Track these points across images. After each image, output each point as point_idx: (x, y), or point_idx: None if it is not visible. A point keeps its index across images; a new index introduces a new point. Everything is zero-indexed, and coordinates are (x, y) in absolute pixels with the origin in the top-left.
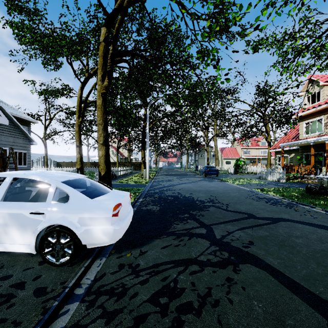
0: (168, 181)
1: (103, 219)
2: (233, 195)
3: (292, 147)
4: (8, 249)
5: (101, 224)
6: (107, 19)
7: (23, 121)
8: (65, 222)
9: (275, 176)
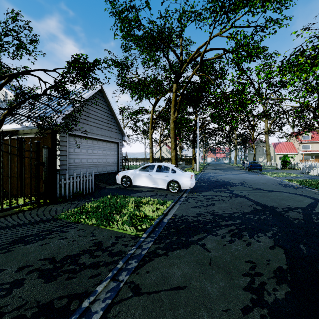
0: (214, 173)
1: (187, 179)
2: (261, 182)
3: None
4: (158, 187)
5: (187, 180)
6: (176, 79)
7: None
8: (176, 179)
9: (316, 171)
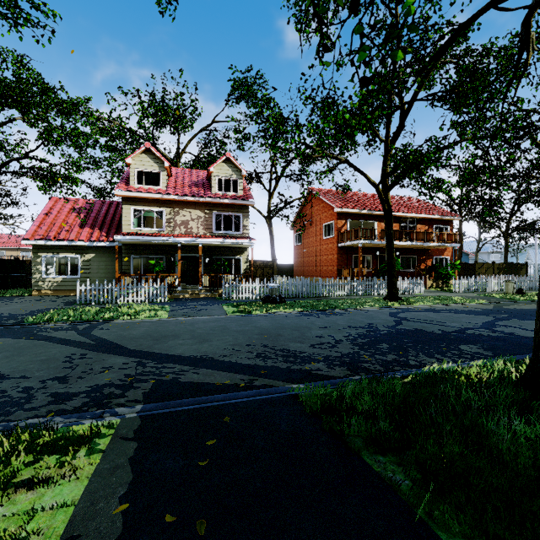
0: None
1: None
2: (297, 321)
3: (99, 243)
4: None
5: None
6: None
7: None
8: None
9: (143, 294)
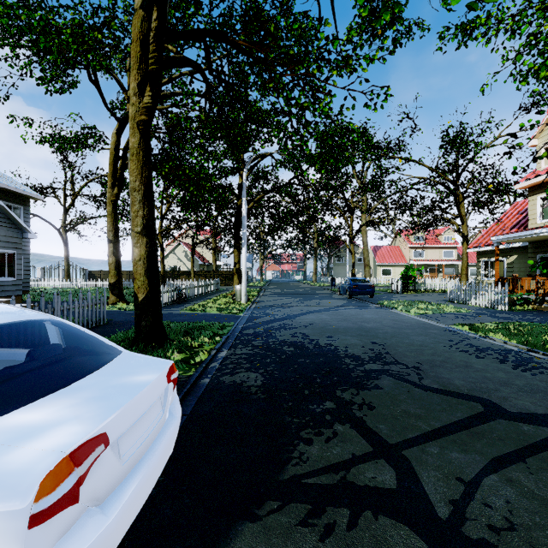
0: (282, 308)
1: None
2: (419, 340)
3: (514, 244)
4: None
5: None
6: None
7: (15, 195)
8: None
9: (486, 298)
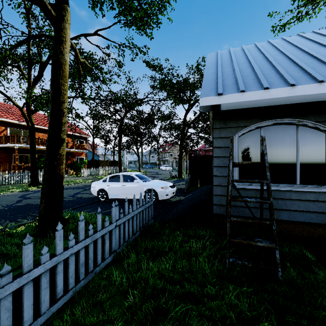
0: None
1: None
2: None
3: None
4: None
5: None
6: None
7: None
8: None
9: None
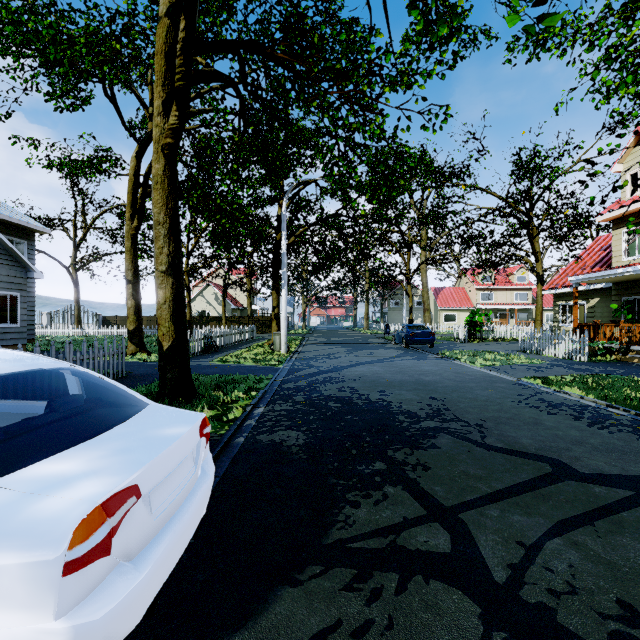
0: (328, 358)
1: (12, 592)
2: (484, 394)
3: (595, 285)
4: None
5: (1, 618)
6: None
7: (18, 228)
8: None
9: (562, 348)
